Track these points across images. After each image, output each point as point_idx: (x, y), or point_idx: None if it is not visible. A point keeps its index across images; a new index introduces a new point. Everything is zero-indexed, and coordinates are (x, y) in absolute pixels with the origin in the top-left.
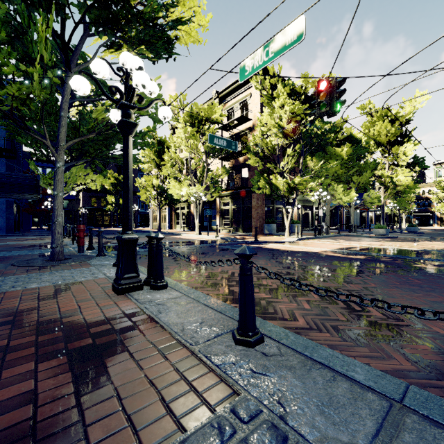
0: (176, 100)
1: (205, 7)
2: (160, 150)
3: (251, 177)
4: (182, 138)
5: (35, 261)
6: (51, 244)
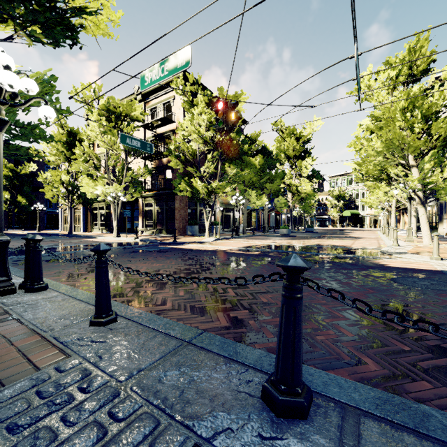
0: (89, 90)
1: (114, 2)
2: (71, 142)
3: (174, 179)
4: (97, 132)
5: None
6: None
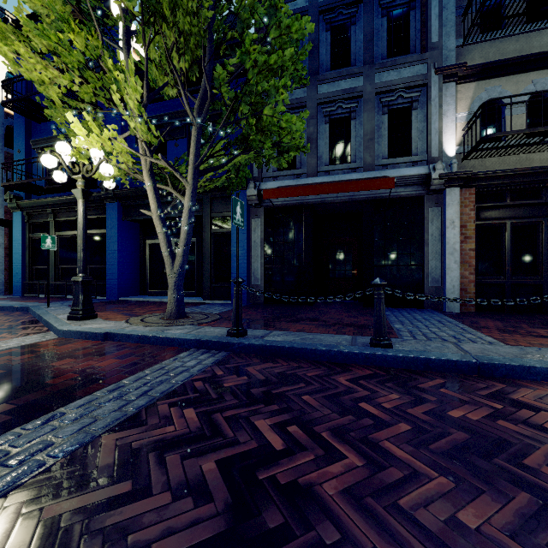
0: None
1: None
2: None
3: None
4: None
5: None
6: None
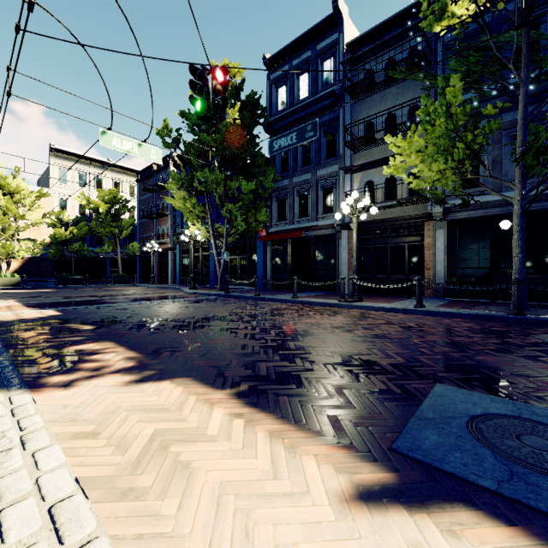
0: None
1: None
2: None
3: None
4: None
5: None
6: None
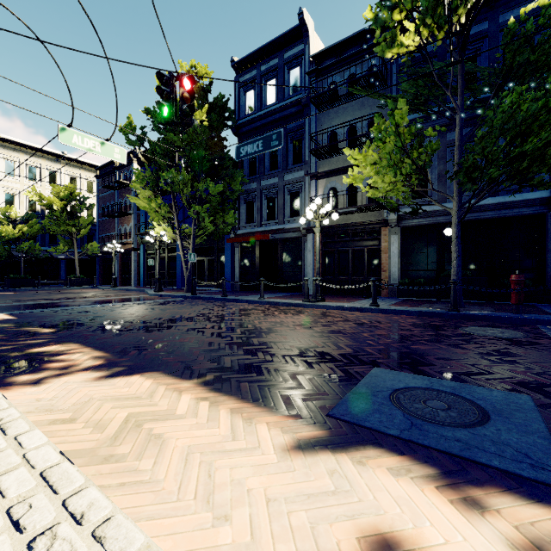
0: None
1: None
2: None
3: None
4: None
5: None
6: None
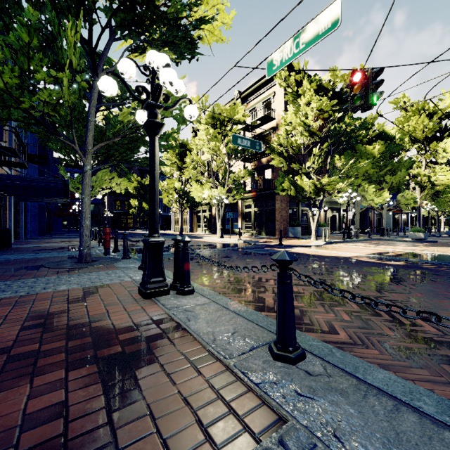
0: (198, 102)
1: (228, 4)
2: (182, 153)
3: (274, 178)
4: (204, 140)
5: (65, 263)
6: (79, 246)
